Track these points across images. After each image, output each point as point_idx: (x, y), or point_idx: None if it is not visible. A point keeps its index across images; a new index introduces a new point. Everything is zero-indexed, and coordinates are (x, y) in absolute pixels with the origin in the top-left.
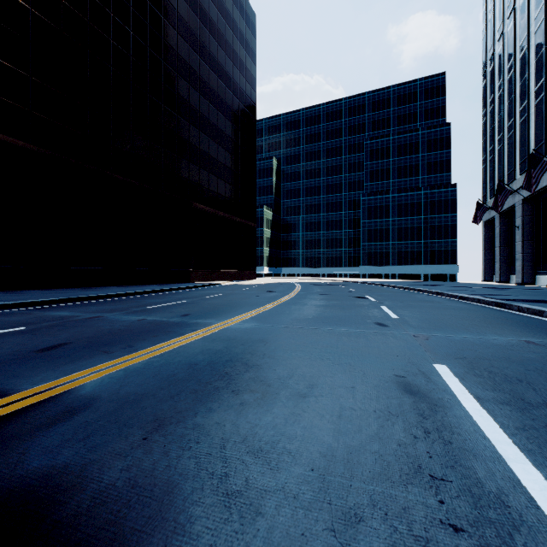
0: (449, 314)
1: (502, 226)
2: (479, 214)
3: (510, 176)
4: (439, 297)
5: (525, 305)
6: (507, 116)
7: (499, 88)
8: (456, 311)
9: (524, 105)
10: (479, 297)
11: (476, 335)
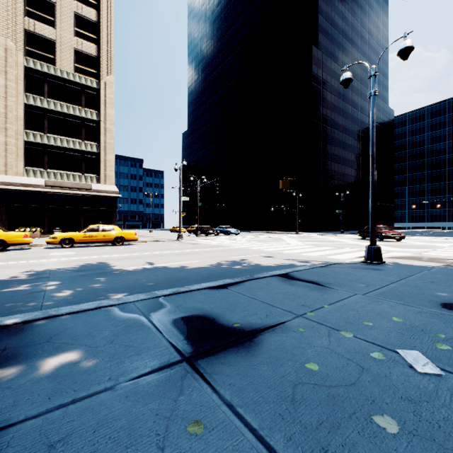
0: None
1: None
2: None
3: None
4: None
5: None
6: None
7: None
8: None
9: None
10: None
11: None
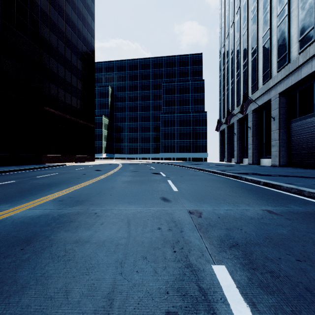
0: (210, 186)
1: (228, 133)
2: (219, 126)
3: (232, 108)
4: (201, 171)
5: (249, 177)
6: (230, 77)
7: (227, 62)
8: (213, 182)
9: (238, 72)
10: (223, 171)
11: (233, 206)
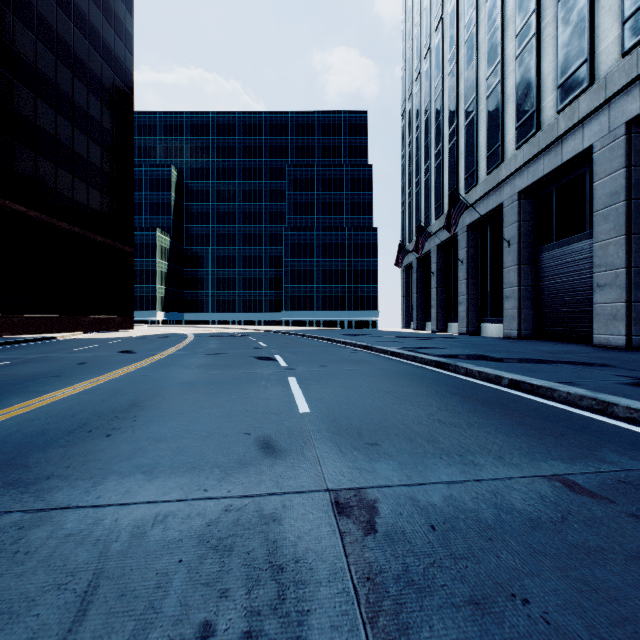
0: (391, 392)
1: (420, 271)
2: (401, 257)
3: (427, 220)
4: (368, 352)
5: (474, 366)
6: (424, 159)
7: (417, 129)
8: (397, 382)
9: (439, 148)
10: (413, 352)
11: (464, 468)
